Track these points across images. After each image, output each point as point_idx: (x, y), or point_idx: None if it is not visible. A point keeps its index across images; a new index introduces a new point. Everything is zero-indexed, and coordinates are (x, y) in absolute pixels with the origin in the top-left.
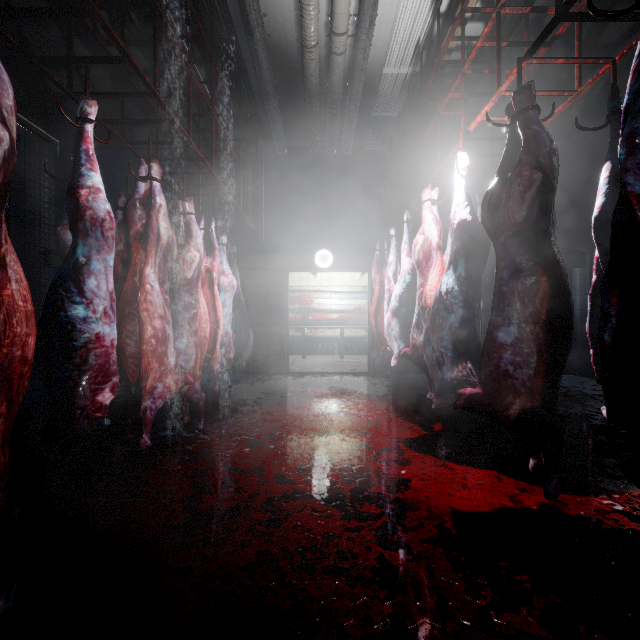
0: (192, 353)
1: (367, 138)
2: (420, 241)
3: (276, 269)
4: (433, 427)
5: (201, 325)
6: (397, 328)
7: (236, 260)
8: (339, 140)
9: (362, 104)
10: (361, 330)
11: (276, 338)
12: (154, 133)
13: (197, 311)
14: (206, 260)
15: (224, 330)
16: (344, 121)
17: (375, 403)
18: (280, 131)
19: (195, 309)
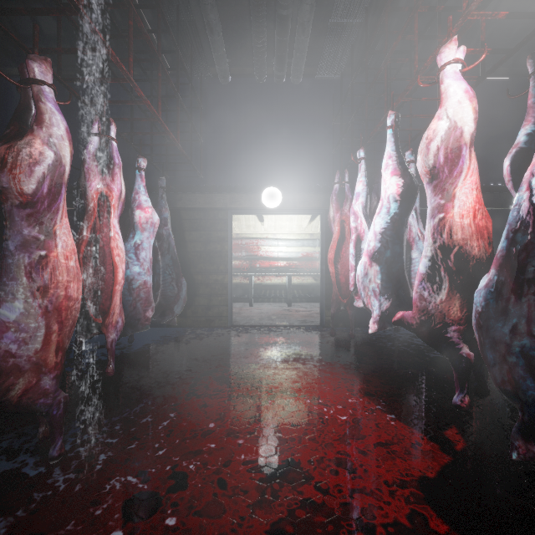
0: (40, 326)
1: (321, 60)
2: (443, 129)
3: (218, 211)
4: (454, 444)
5: (59, 276)
6: (378, 279)
7: (172, 199)
8: (289, 66)
9: (318, 7)
10: (308, 277)
11: (218, 287)
12: (79, 55)
13: (50, 251)
14: (101, 180)
15: (142, 280)
16: (296, 32)
17: (342, 380)
18: (221, 47)
19: (46, 248)
